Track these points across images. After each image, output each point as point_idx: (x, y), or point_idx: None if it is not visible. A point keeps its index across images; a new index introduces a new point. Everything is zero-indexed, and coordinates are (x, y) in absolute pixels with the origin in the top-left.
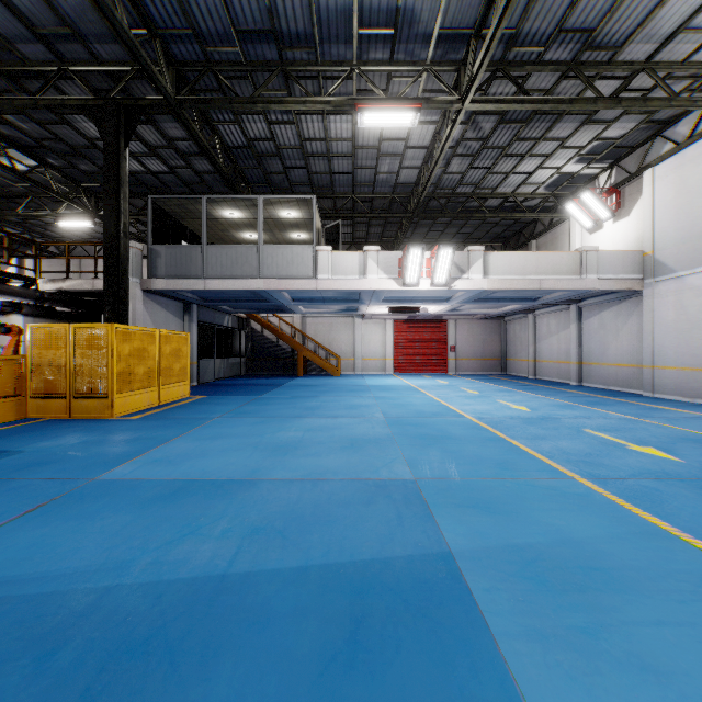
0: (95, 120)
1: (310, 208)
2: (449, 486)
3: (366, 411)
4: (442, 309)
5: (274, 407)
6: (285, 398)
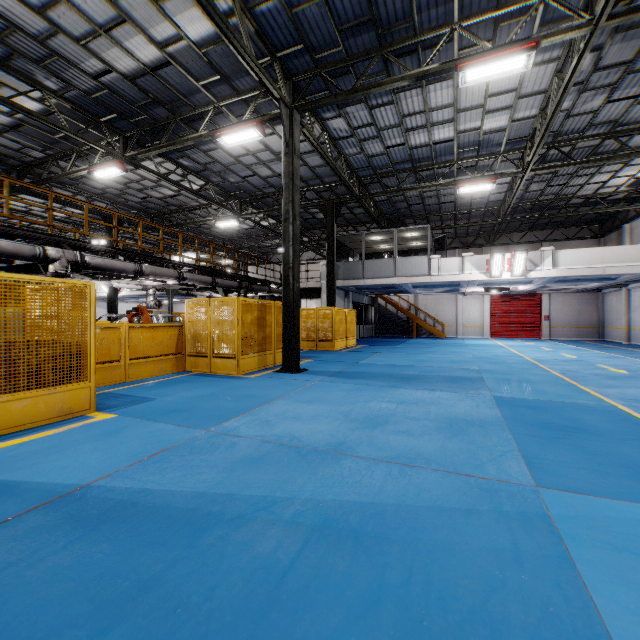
0: (322, 211)
1: (426, 231)
2: (492, 370)
3: (462, 354)
4: (530, 288)
5: (408, 350)
6: (412, 347)
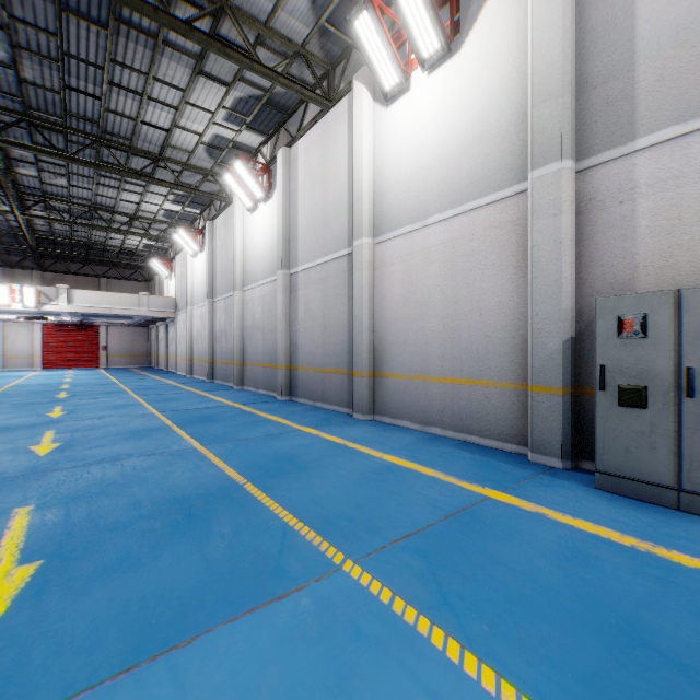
0: None
1: None
2: None
3: None
4: (73, 319)
5: None
6: None
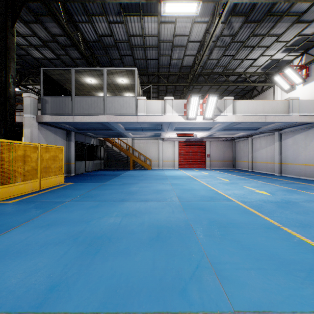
0: None
1: (134, 77)
2: None
3: (167, 195)
4: (205, 135)
5: (109, 192)
6: (118, 184)
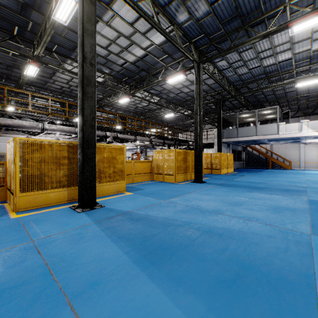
0: (214, 105)
1: (276, 109)
2: (314, 187)
3: (298, 178)
4: None
5: (263, 175)
6: (266, 174)
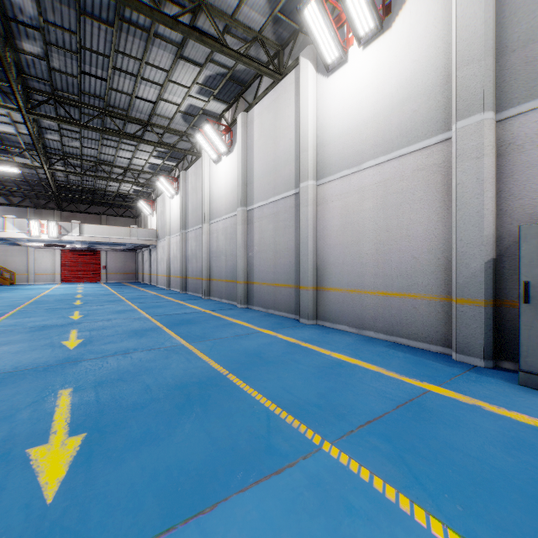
0: None
1: None
2: None
3: None
4: (82, 246)
5: None
6: None
